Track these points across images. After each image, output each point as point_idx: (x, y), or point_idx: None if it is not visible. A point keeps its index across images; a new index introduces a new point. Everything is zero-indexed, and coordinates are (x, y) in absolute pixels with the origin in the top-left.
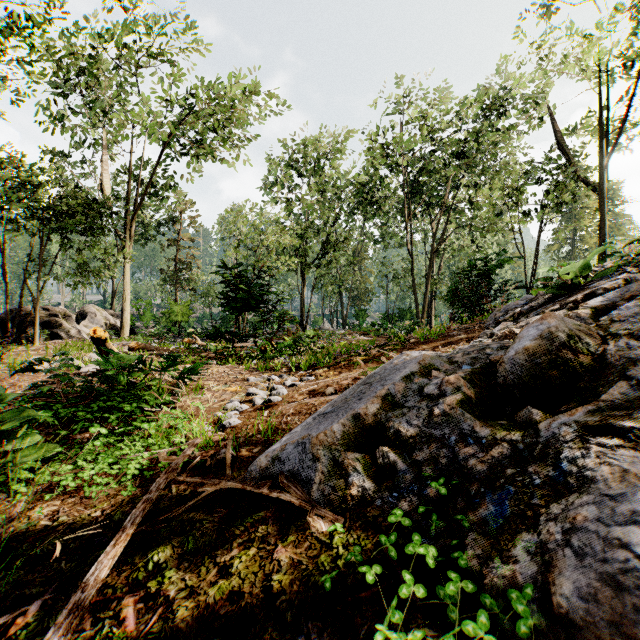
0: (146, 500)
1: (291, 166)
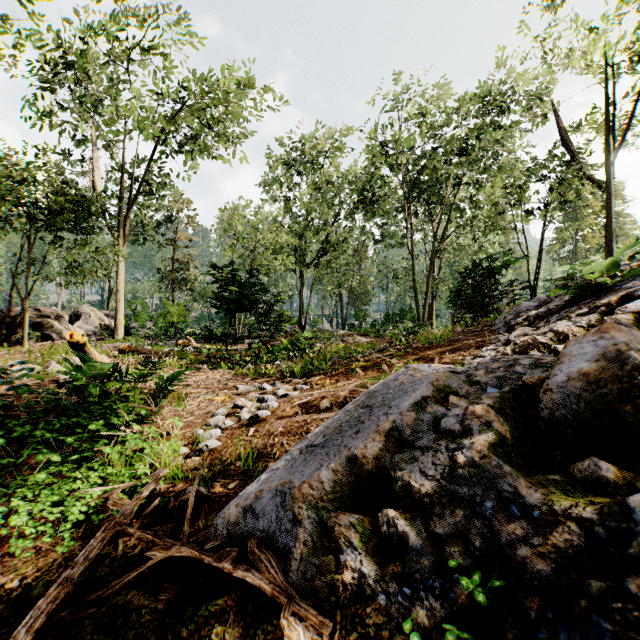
0: (64, 580)
1: (290, 164)
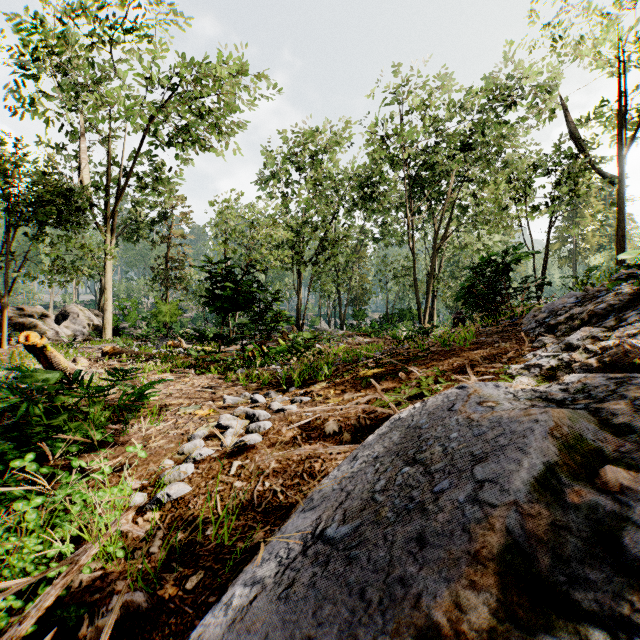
0: None
1: (287, 159)
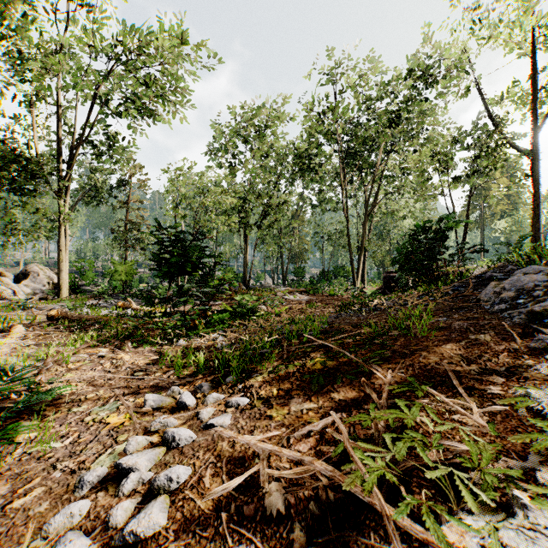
0: None
1: (235, 133)
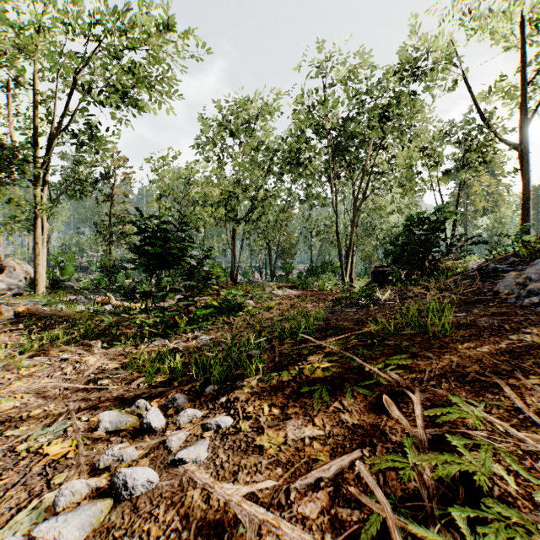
0: None
1: (222, 126)
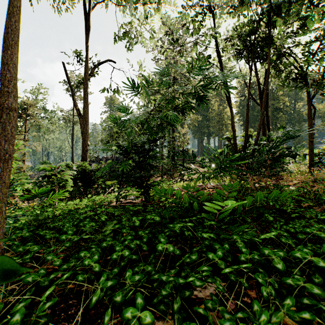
0: None
1: None
